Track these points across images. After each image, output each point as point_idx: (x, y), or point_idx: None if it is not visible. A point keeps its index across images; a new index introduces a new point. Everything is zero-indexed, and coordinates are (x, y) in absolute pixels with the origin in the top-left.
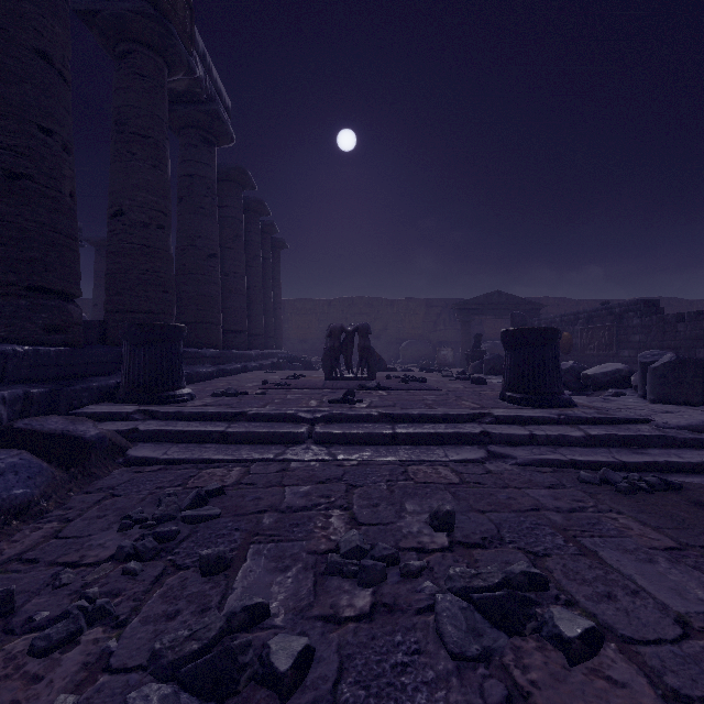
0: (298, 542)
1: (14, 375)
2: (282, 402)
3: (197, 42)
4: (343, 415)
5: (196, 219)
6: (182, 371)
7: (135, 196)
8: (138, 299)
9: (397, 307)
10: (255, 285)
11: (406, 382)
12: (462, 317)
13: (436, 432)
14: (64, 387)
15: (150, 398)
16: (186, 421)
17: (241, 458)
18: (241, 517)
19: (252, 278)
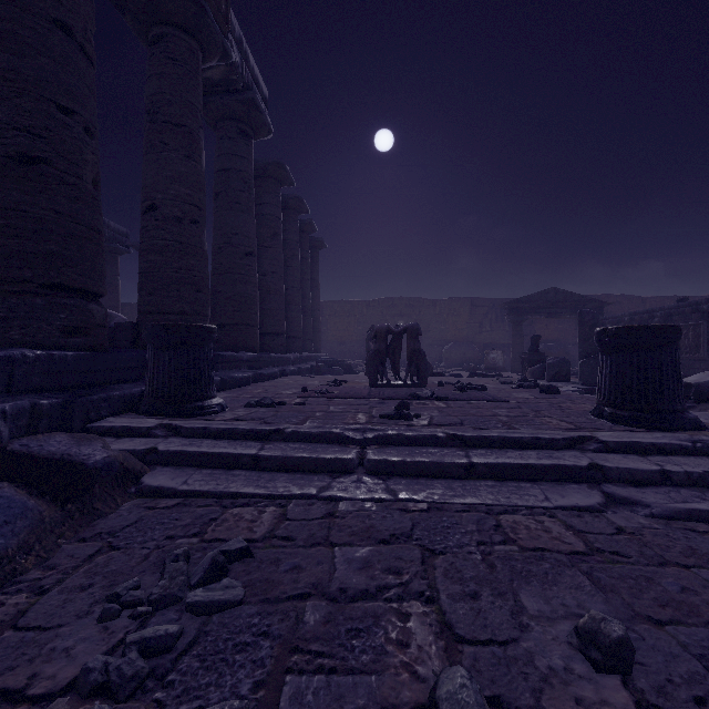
0: (363, 678)
1: (24, 384)
2: (324, 415)
3: (233, 25)
4: (401, 436)
5: (232, 215)
6: (211, 378)
7: (168, 189)
8: (170, 299)
9: (440, 307)
10: (294, 286)
11: (463, 390)
12: (513, 317)
13: (527, 464)
14: (79, 397)
15: (175, 410)
16: (213, 440)
17: (276, 492)
18: (273, 606)
19: (290, 279)
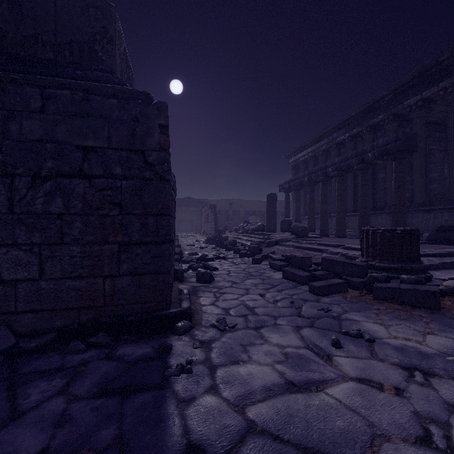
0: None
1: None
2: None
3: None
4: None
5: None
6: None
7: None
8: None
9: None
10: None
11: None
12: None
13: None
14: None
15: None
16: None
17: None
18: None
19: None
